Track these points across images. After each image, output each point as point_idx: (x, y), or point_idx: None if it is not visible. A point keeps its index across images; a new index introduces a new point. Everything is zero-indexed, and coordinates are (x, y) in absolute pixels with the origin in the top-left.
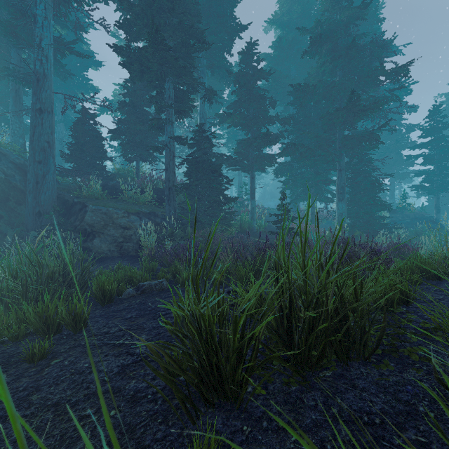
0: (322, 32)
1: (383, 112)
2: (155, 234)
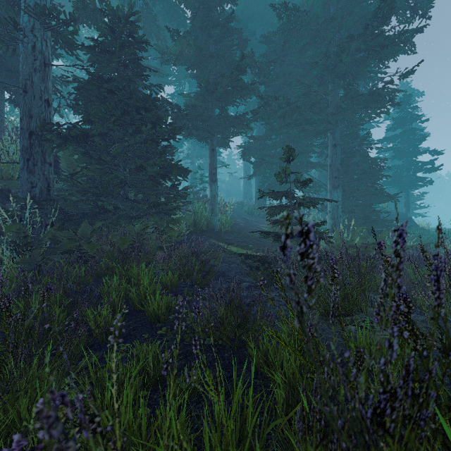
0: None
1: None
2: None
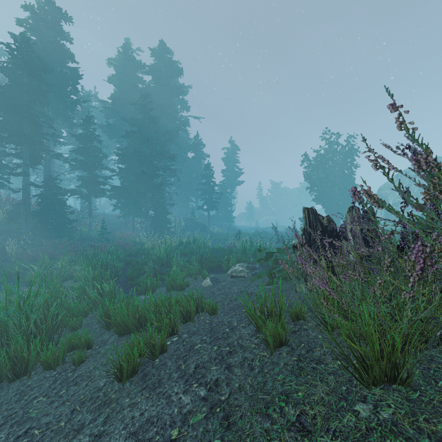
0: (136, 123)
1: (185, 160)
2: (14, 245)
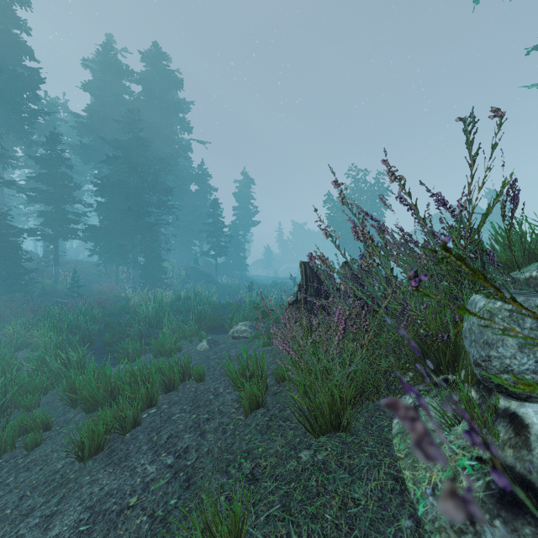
0: (120, 145)
1: (186, 194)
2: None
